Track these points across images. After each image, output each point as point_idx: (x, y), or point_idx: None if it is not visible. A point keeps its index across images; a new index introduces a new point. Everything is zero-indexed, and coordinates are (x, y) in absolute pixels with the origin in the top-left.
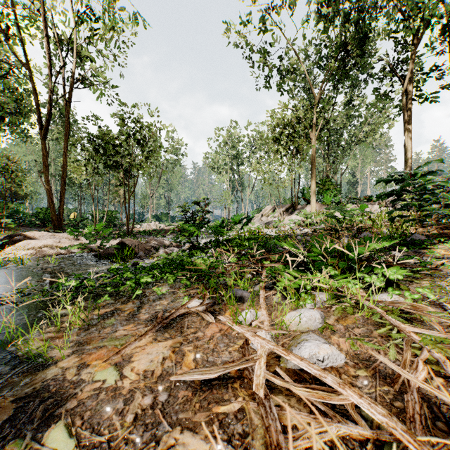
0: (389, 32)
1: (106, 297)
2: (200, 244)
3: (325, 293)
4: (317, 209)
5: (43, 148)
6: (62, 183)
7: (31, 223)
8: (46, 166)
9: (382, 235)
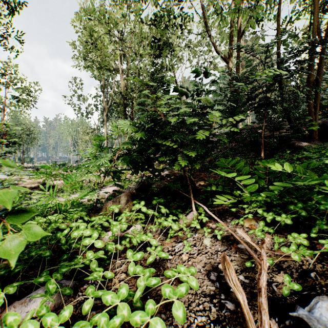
0: None
1: None
2: None
3: None
4: None
5: None
6: None
7: None
8: None
9: None
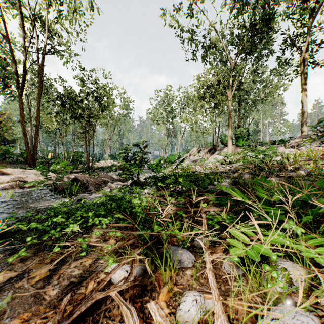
0: (288, 15)
1: (22, 251)
2: (142, 178)
3: (298, 265)
4: (233, 151)
5: (20, 102)
6: (36, 130)
7: (17, 161)
8: (22, 117)
9: (308, 174)
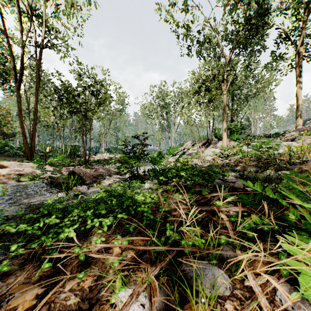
0: (282, 10)
1: (4, 265)
2: (140, 171)
3: None
4: (227, 144)
5: (17, 96)
6: (34, 124)
7: (16, 154)
8: (20, 110)
9: None
